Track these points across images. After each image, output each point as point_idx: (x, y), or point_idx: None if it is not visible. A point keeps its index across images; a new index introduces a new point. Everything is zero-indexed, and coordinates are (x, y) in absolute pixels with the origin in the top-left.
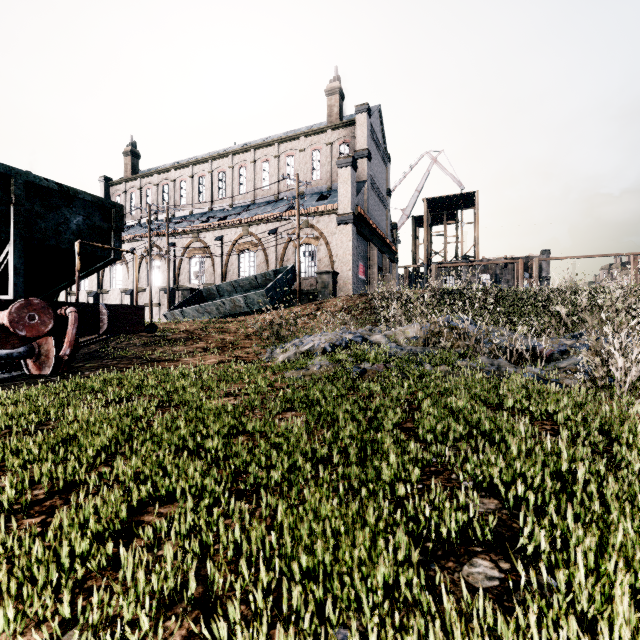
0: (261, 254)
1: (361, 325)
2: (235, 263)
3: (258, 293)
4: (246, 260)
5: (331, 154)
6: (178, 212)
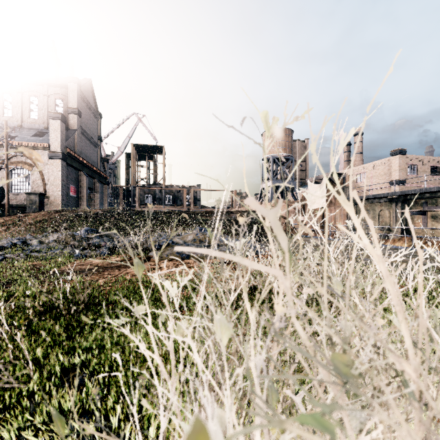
0: None
1: (45, 232)
2: None
3: None
4: None
5: (48, 103)
6: None
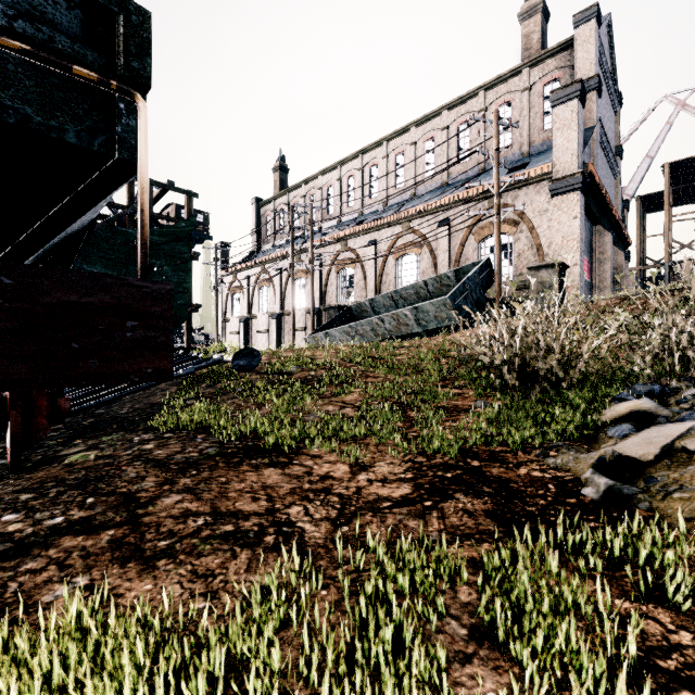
0: (426, 257)
1: None
2: (391, 272)
3: (437, 302)
4: (406, 267)
5: (529, 103)
6: (325, 223)
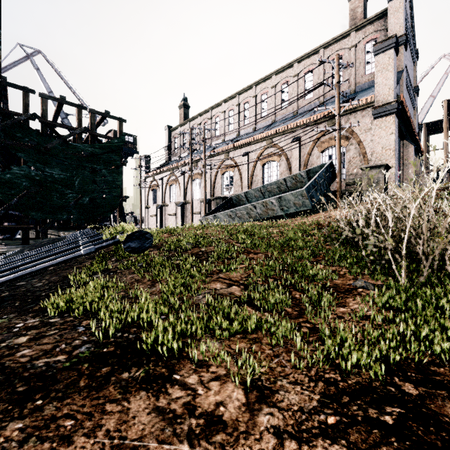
0: (284, 163)
1: None
2: (259, 174)
3: (296, 193)
4: (269, 170)
5: (355, 56)
6: (214, 142)
